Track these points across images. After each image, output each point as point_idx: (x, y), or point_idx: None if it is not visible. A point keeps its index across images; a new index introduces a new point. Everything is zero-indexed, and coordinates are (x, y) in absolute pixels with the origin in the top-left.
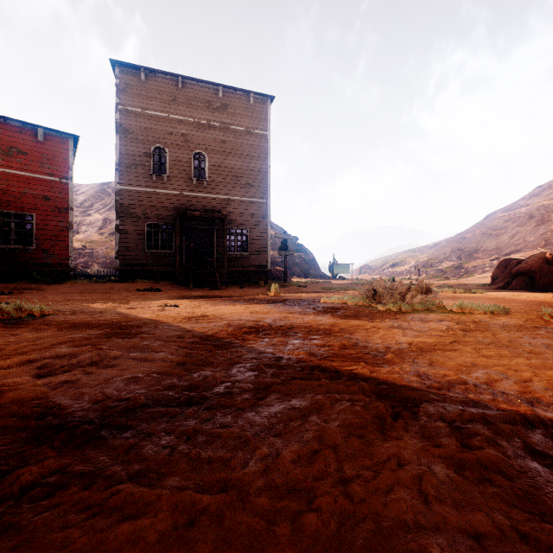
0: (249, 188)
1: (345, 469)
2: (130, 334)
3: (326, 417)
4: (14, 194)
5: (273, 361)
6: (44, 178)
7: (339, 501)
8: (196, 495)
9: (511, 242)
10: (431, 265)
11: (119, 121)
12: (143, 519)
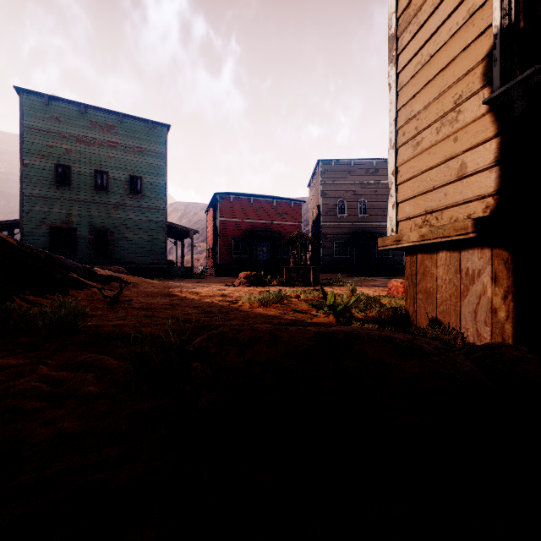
0: None
1: None
2: None
3: None
4: (283, 233)
5: None
6: (293, 224)
7: None
8: None
9: None
10: None
11: (322, 189)
12: None
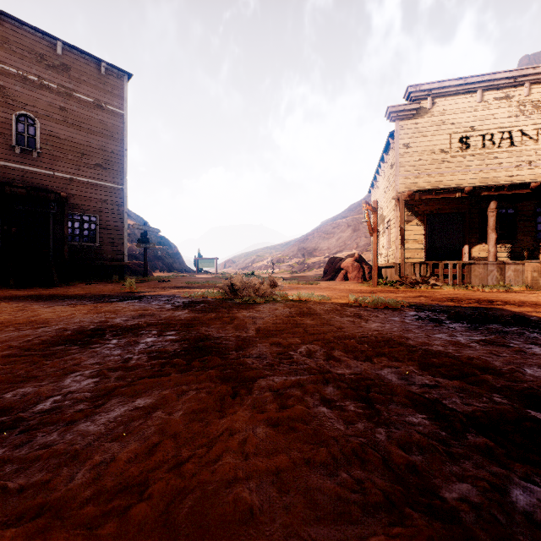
0: (99, 170)
1: (182, 453)
2: None
3: (171, 410)
4: None
5: (120, 364)
6: None
7: (171, 483)
8: None
9: (337, 244)
10: (283, 261)
11: None
12: None
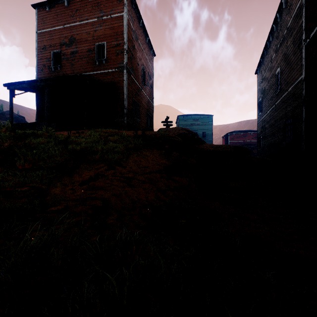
0: None
1: None
2: None
3: None
4: (255, 145)
5: None
6: None
7: None
8: None
9: None
10: None
11: None
12: None
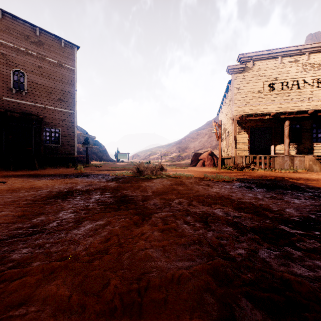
0: (61, 102)
1: (121, 241)
2: None
3: (113, 226)
4: None
5: (84, 207)
6: None
7: (118, 249)
8: (53, 262)
9: (199, 145)
10: (167, 155)
11: None
12: (25, 278)
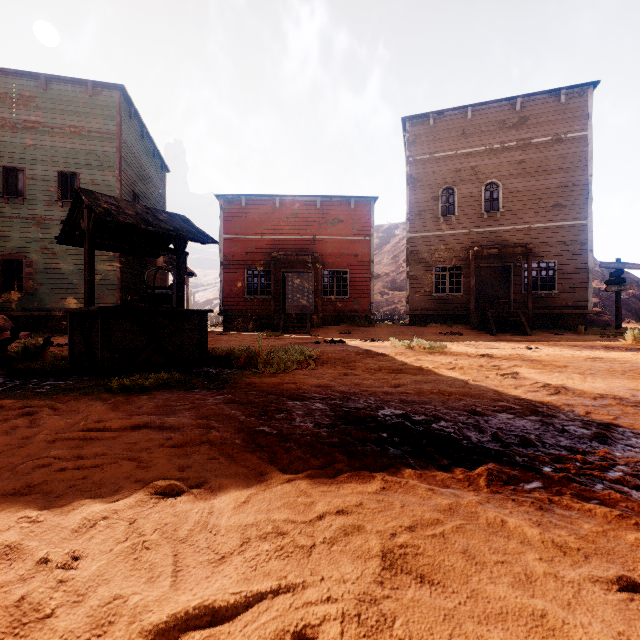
0: (557, 210)
1: None
2: (560, 366)
3: None
4: (336, 255)
5: None
6: (354, 239)
7: None
8: None
9: None
10: None
11: (409, 173)
12: None
